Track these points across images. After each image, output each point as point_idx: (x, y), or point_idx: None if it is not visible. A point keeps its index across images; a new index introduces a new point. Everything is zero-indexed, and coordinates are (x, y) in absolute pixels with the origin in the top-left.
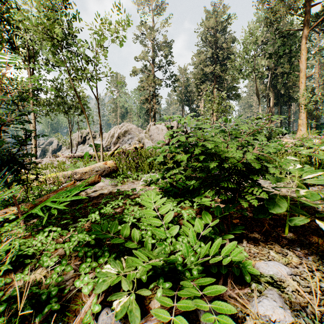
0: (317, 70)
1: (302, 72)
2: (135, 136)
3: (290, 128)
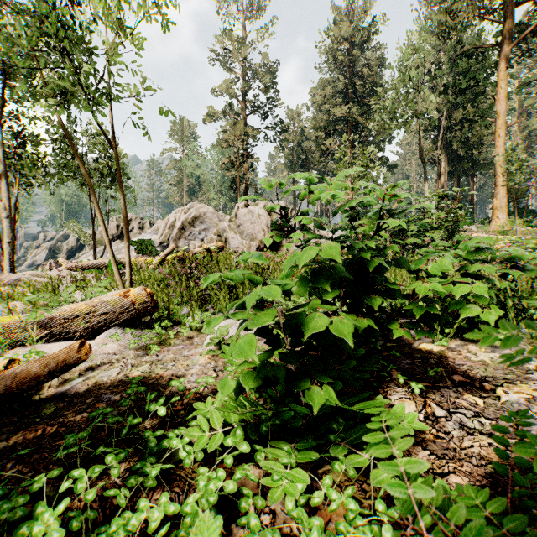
0: (516, 118)
1: (500, 117)
2: (212, 227)
3: (473, 214)
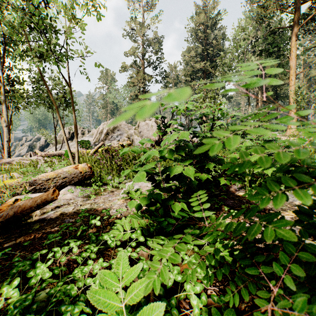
0: (302, 69)
1: (292, 69)
2: (124, 133)
3: None
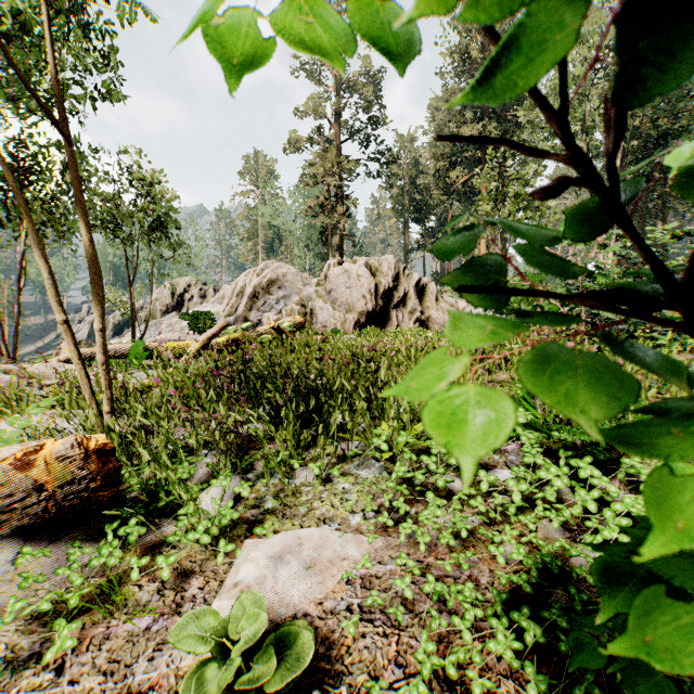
0: None
1: None
2: (294, 294)
3: None
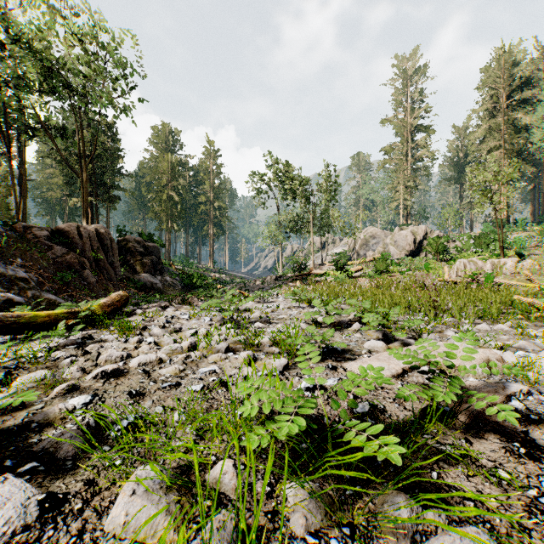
0: None
1: None
2: (380, 241)
3: None
